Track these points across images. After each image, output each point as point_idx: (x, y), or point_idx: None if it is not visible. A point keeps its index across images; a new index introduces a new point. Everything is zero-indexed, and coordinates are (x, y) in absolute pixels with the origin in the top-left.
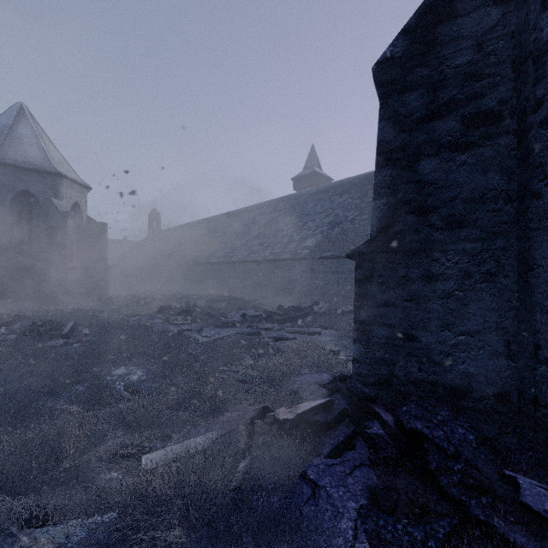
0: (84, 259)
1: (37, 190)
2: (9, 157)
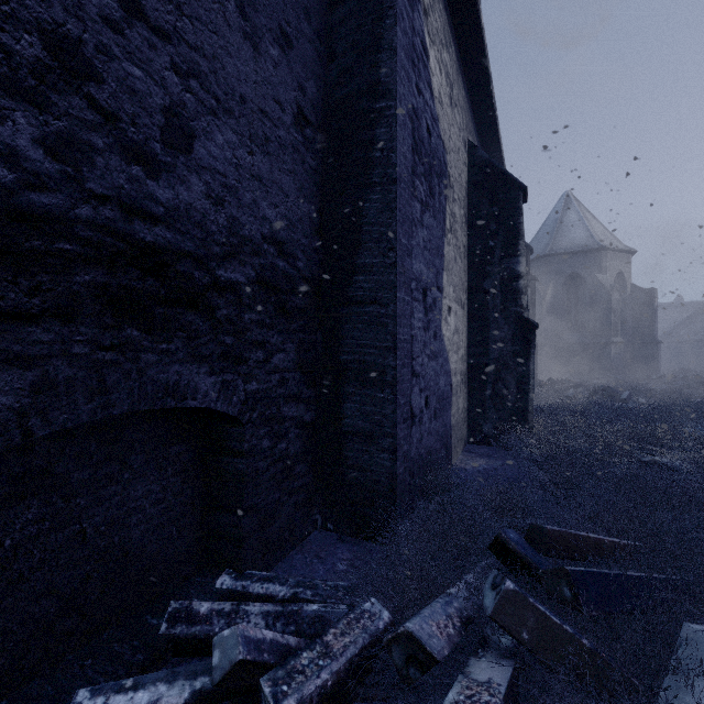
0: (627, 333)
1: (582, 270)
2: (560, 247)
